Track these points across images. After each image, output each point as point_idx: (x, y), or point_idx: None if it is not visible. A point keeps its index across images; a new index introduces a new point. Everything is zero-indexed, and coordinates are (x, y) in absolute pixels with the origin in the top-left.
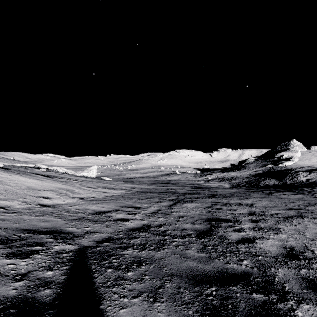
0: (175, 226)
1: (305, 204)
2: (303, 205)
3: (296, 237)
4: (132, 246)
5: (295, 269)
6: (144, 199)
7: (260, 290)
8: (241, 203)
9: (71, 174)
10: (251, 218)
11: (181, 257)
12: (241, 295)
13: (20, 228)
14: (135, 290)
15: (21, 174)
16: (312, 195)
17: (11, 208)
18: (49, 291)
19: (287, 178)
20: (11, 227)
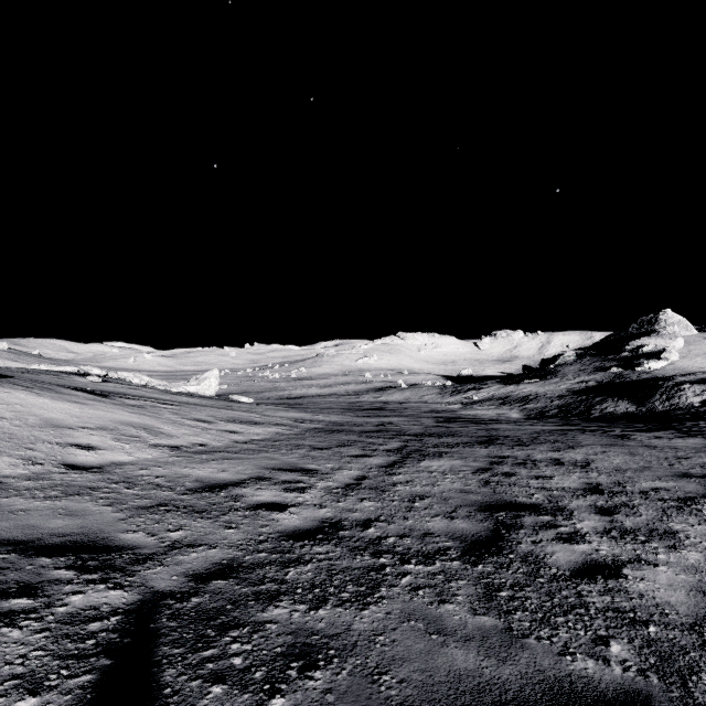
0: (405, 523)
1: None
2: None
3: None
4: (289, 591)
5: None
6: (327, 449)
7: None
8: (561, 461)
9: (159, 389)
10: (595, 500)
11: (428, 633)
12: None
13: None
14: None
15: (35, 389)
16: None
17: None
18: None
19: (656, 398)
20: None
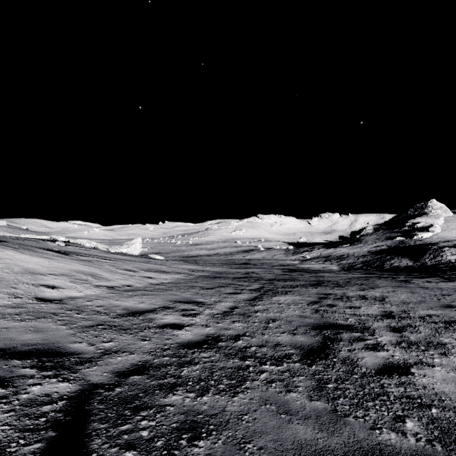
0: (262, 337)
1: None
2: None
3: None
4: (183, 384)
5: None
6: (211, 289)
7: None
8: (365, 297)
9: (102, 250)
10: (389, 323)
11: (279, 413)
12: None
13: None
14: None
15: (20, 249)
16: None
17: None
18: None
19: (426, 257)
20: None
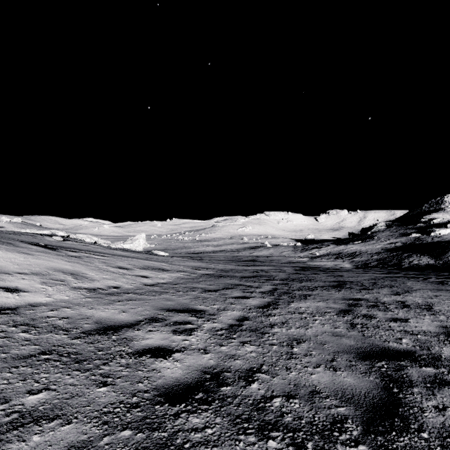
0: (288, 376)
1: None
2: None
3: None
4: None
5: None
6: (215, 291)
7: None
8: (406, 304)
9: (103, 245)
10: None
11: None
12: None
13: None
14: None
15: None
16: None
17: None
18: None
19: (449, 254)
20: None
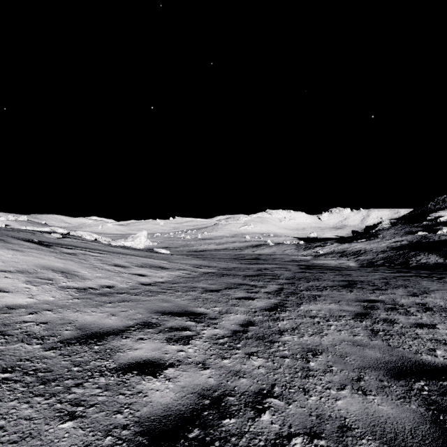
0: (307, 402)
1: None
2: None
3: None
4: None
5: None
6: (216, 291)
7: None
8: (427, 306)
9: (104, 243)
10: None
11: None
12: None
13: None
14: None
15: None
16: None
17: None
18: None
19: None
20: None
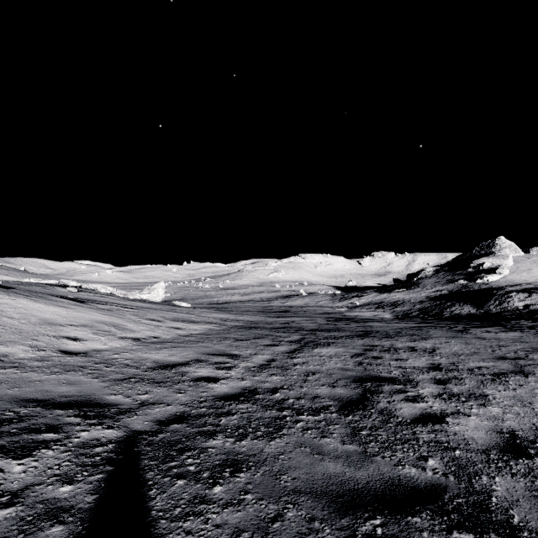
0: (301, 390)
1: (527, 349)
2: (524, 352)
3: (519, 411)
4: (222, 431)
5: (525, 478)
6: (246, 340)
7: (466, 523)
8: (415, 348)
9: (120, 296)
10: (435, 375)
11: (312, 454)
12: (431, 535)
13: (20, 396)
14: (227, 527)
15: (32, 297)
16: (537, 334)
17: (10, 358)
18: (61, 529)
19: (491, 303)
20: (4, 395)
